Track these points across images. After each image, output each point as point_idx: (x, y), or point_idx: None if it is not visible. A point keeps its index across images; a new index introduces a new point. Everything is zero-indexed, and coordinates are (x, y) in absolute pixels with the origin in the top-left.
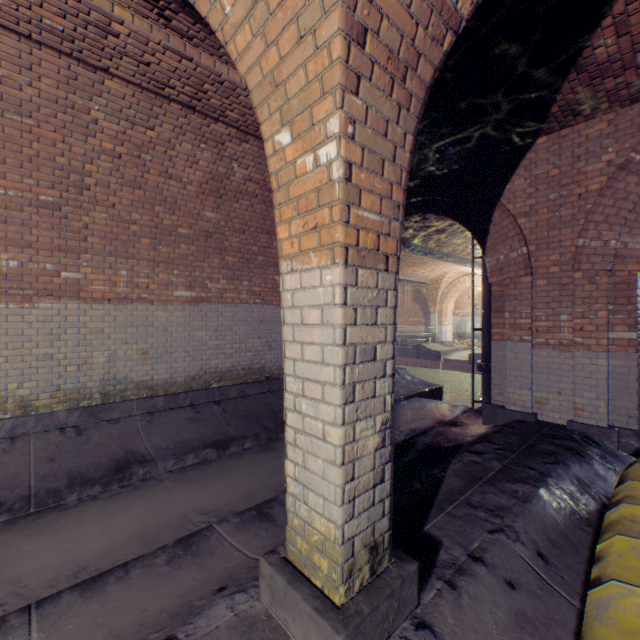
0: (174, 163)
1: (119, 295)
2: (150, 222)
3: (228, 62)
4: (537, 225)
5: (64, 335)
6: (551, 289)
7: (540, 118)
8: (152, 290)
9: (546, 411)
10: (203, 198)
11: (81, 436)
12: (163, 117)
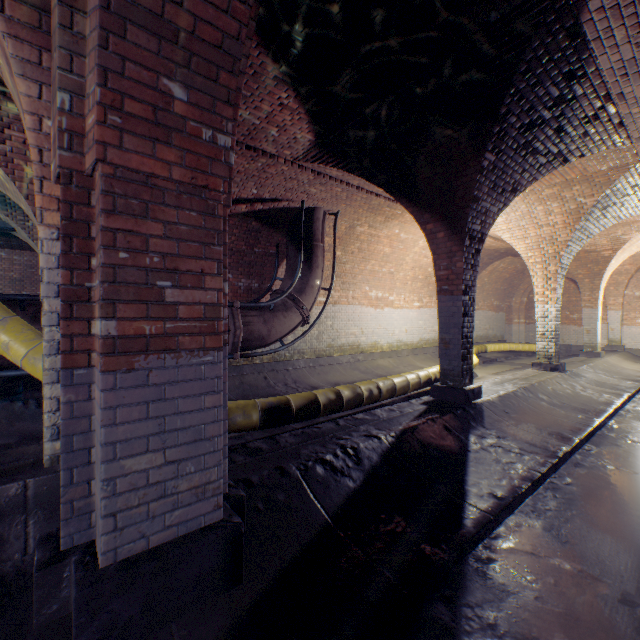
0: None
1: None
2: None
3: (599, 78)
4: None
5: None
6: None
7: None
8: None
9: None
10: None
11: None
12: None
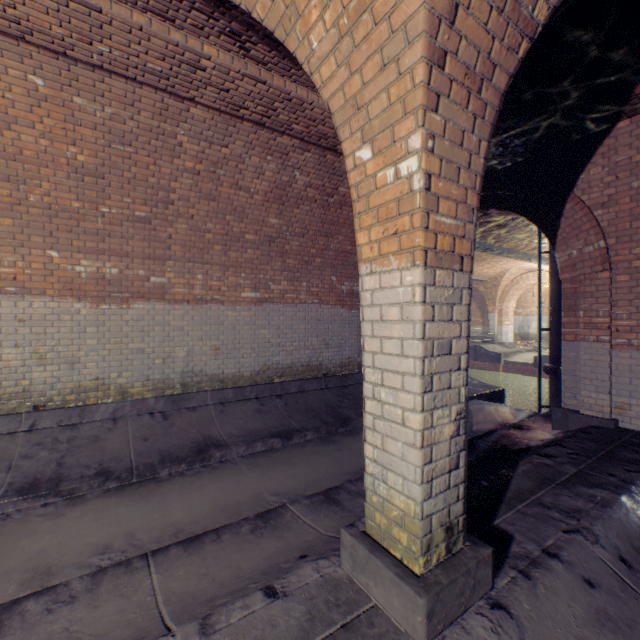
0: (243, 175)
1: (196, 297)
2: (222, 230)
3: (297, 81)
4: (617, 216)
5: (152, 332)
6: (634, 285)
7: (621, 101)
8: (223, 292)
9: (628, 417)
10: (267, 206)
11: (167, 421)
12: (236, 135)
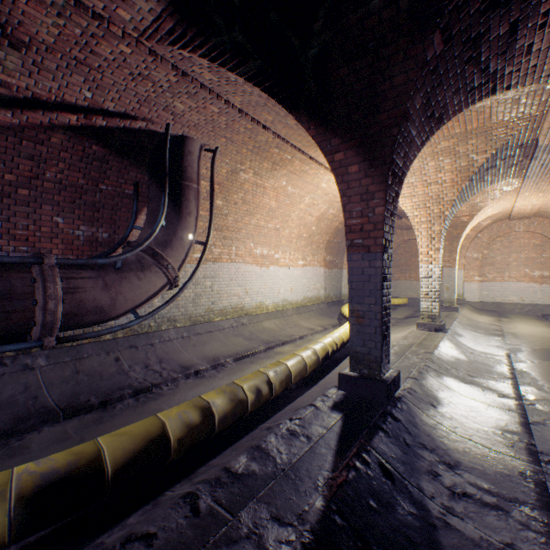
0: None
1: None
2: None
3: None
4: None
5: None
6: None
7: None
8: None
9: None
10: None
11: None
12: None
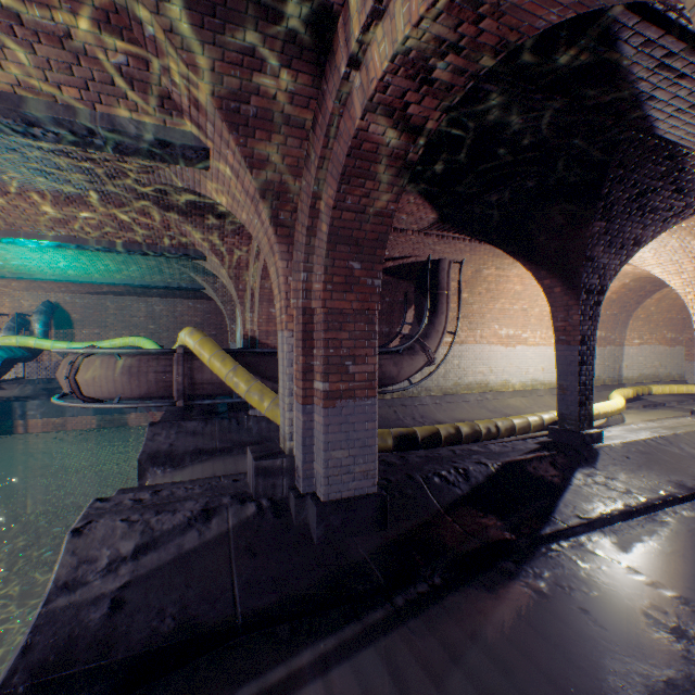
0: None
1: None
2: None
3: None
4: None
5: None
6: None
7: None
8: None
9: None
10: None
11: None
12: None
